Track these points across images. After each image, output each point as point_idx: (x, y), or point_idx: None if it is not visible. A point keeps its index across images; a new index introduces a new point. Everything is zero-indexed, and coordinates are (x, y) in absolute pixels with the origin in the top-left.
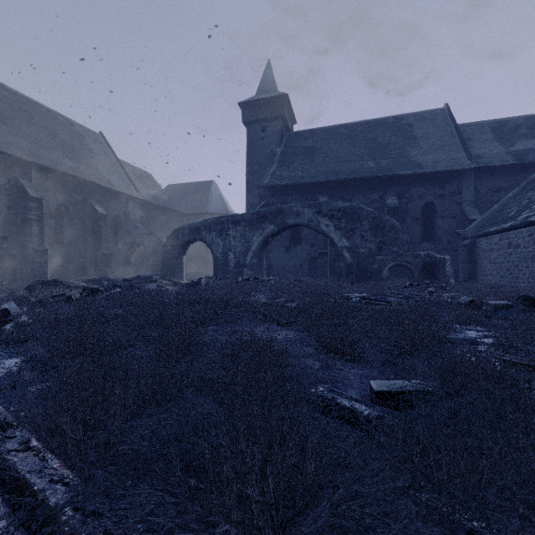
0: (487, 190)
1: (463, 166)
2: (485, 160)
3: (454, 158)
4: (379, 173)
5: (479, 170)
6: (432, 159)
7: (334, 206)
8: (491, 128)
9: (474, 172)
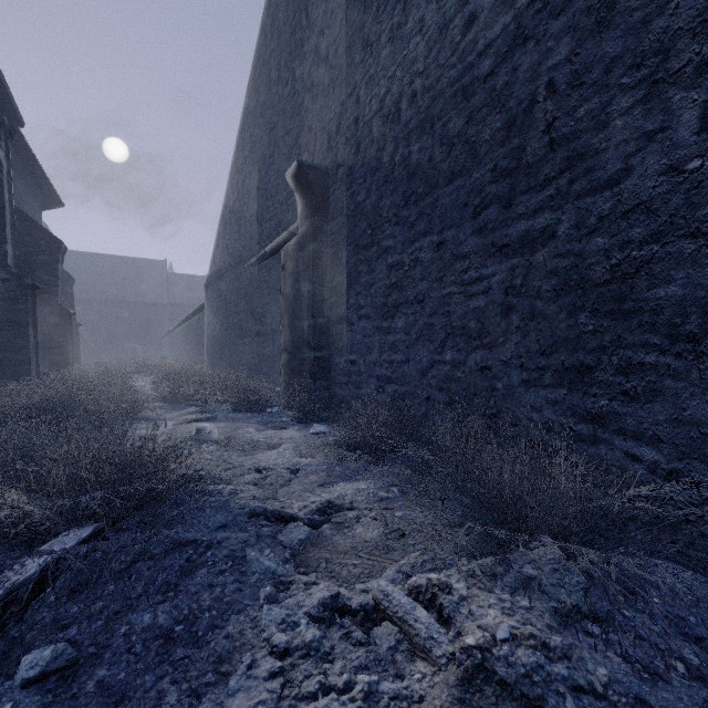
0: (177, 314)
1: (164, 302)
2: (176, 299)
3: (161, 296)
4: (118, 298)
5: (173, 304)
6: (150, 294)
7: (84, 319)
8: (187, 280)
9: (171, 305)
